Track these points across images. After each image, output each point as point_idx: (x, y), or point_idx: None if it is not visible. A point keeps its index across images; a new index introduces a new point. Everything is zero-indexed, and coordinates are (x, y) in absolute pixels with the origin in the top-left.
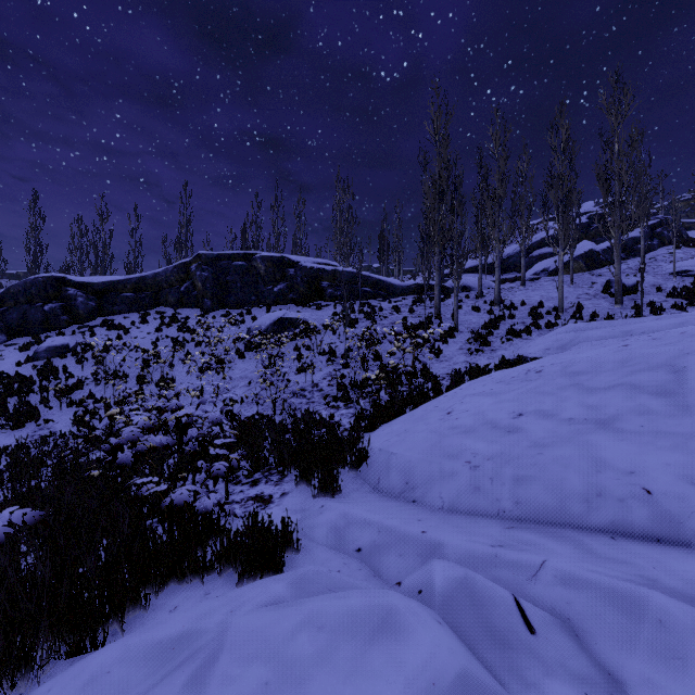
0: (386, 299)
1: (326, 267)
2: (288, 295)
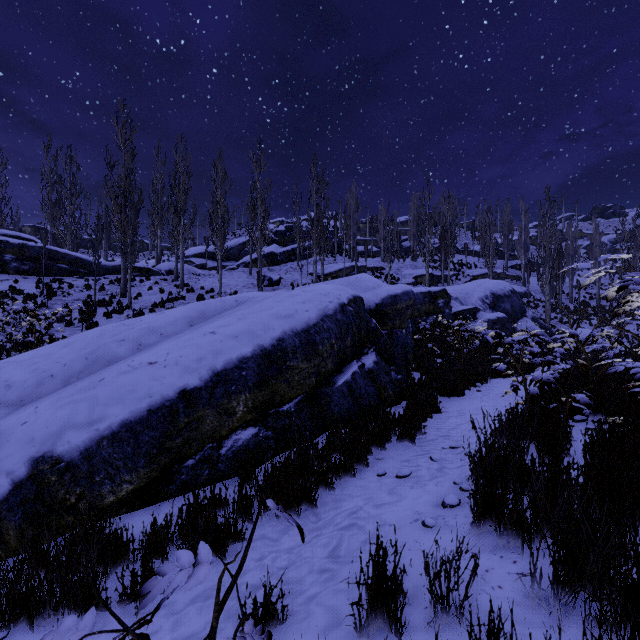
0: (86, 276)
1: (11, 240)
2: None
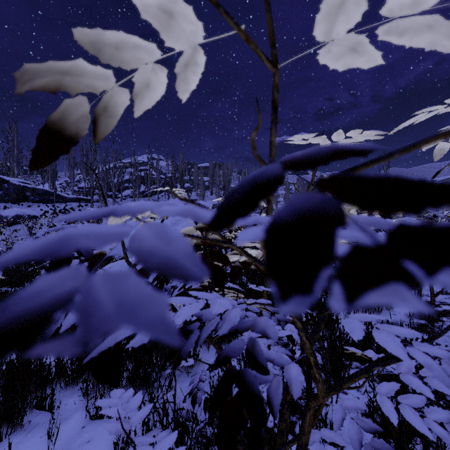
0: (63, 203)
1: (28, 185)
2: (5, 198)
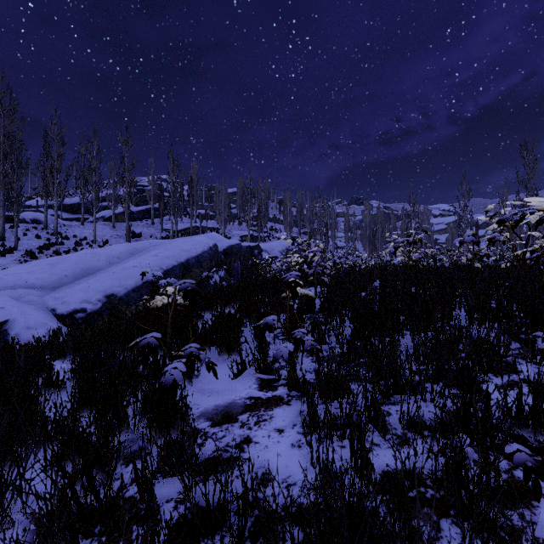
0: None
1: None
2: None
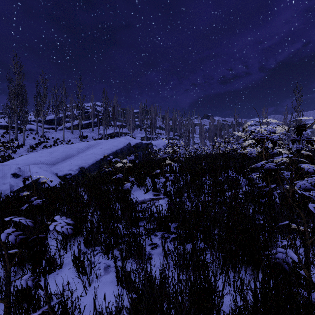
0: None
1: None
2: None
